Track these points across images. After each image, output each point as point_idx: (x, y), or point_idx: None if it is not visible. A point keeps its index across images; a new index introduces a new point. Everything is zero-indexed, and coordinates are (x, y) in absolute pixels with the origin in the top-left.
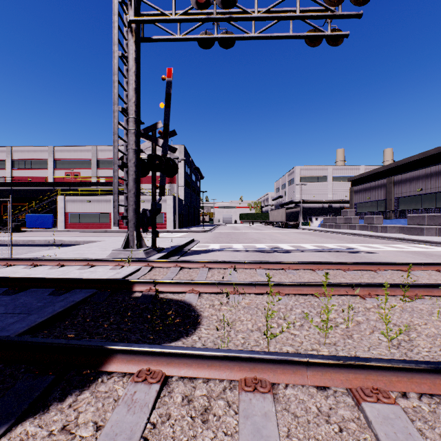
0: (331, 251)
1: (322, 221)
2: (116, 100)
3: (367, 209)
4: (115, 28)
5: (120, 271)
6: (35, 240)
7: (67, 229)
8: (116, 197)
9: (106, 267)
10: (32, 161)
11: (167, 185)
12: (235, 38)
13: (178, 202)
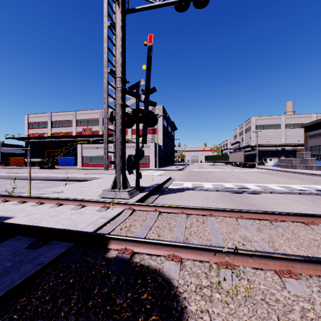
0: (303, 194)
1: (277, 162)
2: (106, 63)
3: None
4: (105, 2)
5: (104, 215)
6: (58, 176)
7: (83, 167)
8: (105, 145)
9: (94, 207)
10: (63, 122)
11: (150, 135)
12: None
13: (158, 147)
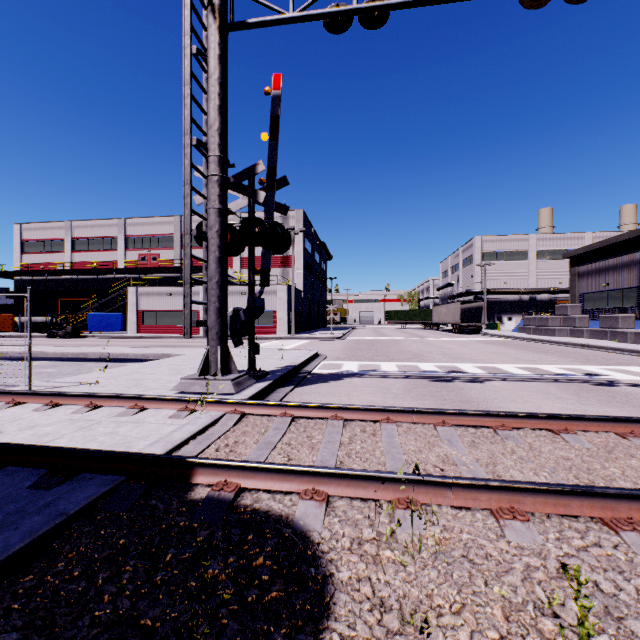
0: (560, 381)
1: (521, 323)
2: (188, 127)
3: (603, 304)
4: (186, 7)
5: (184, 425)
6: (88, 353)
7: (140, 334)
8: (187, 289)
9: (165, 411)
10: (97, 240)
11: (278, 270)
12: (389, 6)
13: (295, 294)
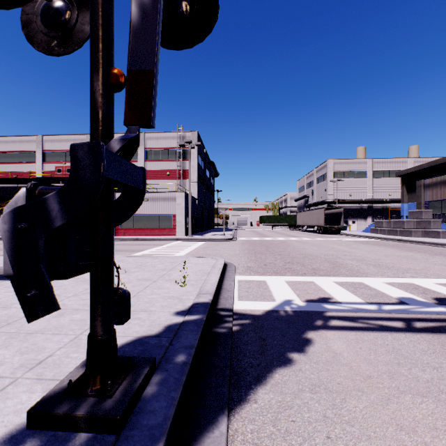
0: None
1: (371, 225)
2: None
3: None
4: None
5: None
6: None
7: None
8: None
9: None
10: (18, 154)
11: (176, 181)
12: None
13: (191, 201)
